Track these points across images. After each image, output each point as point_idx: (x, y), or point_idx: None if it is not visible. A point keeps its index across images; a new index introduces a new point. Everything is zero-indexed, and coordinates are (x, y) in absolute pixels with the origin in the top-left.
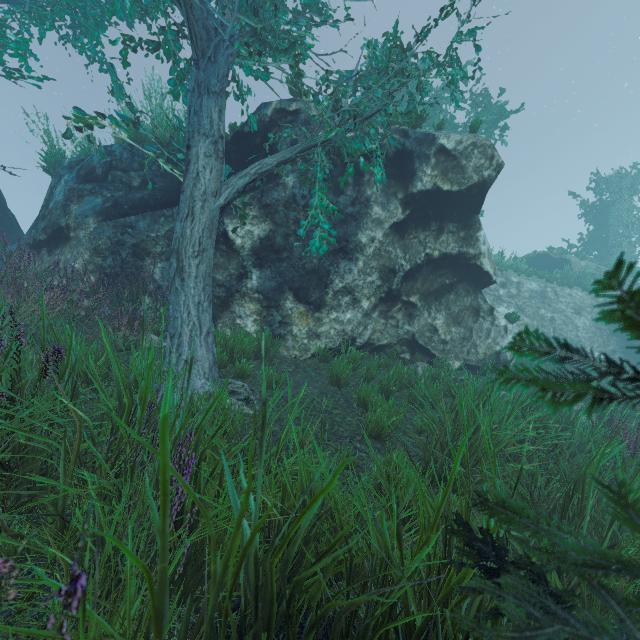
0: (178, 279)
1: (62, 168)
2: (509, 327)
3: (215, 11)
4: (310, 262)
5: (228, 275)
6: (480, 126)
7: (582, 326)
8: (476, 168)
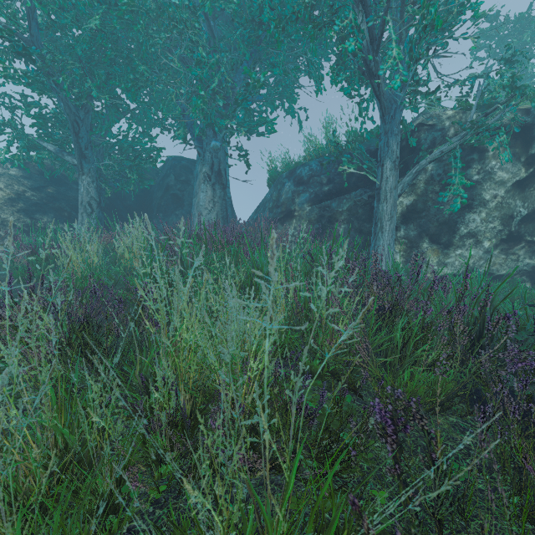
0: (377, 232)
1: (283, 179)
2: None
3: (396, 92)
4: (442, 217)
5: None
6: None
7: None
8: None
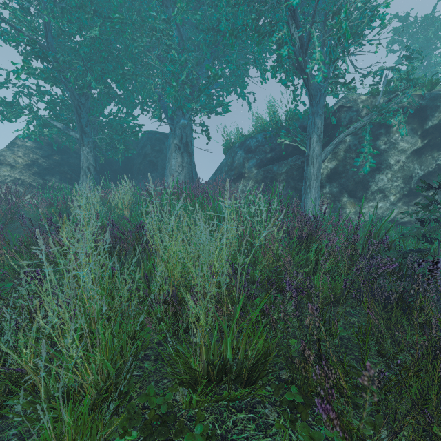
0: (306, 189)
1: (236, 148)
2: None
3: (320, 83)
4: (358, 177)
5: None
6: None
7: None
8: None
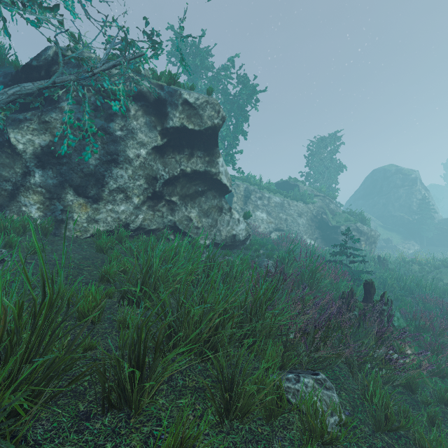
0: None
1: None
2: (241, 219)
3: None
4: (87, 167)
5: (14, 173)
6: (242, 96)
7: (301, 223)
8: (209, 117)
